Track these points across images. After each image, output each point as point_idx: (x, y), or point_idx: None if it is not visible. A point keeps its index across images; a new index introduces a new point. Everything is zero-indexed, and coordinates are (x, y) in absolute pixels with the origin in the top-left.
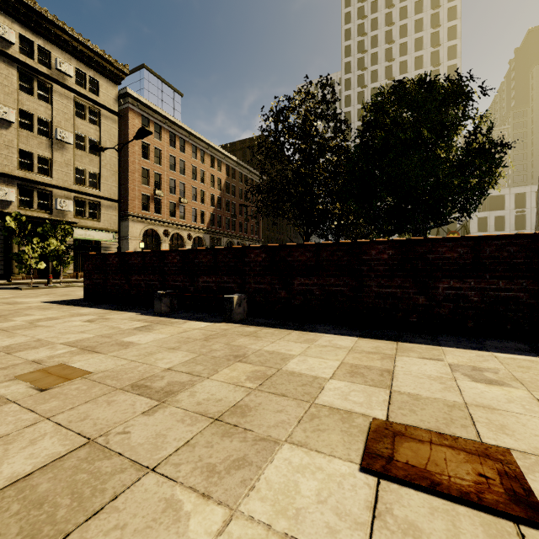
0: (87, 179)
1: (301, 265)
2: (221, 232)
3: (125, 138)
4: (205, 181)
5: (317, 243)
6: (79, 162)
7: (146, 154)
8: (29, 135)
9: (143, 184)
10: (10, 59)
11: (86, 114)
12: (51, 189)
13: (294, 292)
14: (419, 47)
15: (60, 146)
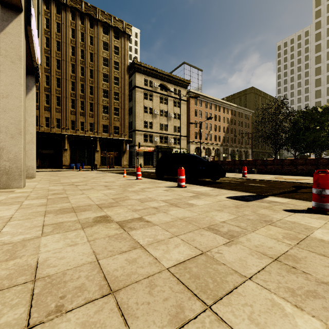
0: (177, 129)
1: (269, 163)
2: (228, 145)
3: (188, 109)
4: (220, 120)
5: (273, 159)
6: (175, 124)
7: (196, 114)
8: (162, 117)
9: (195, 128)
10: (158, 93)
11: (176, 105)
12: (167, 135)
13: (268, 169)
14: None
15: (169, 119)
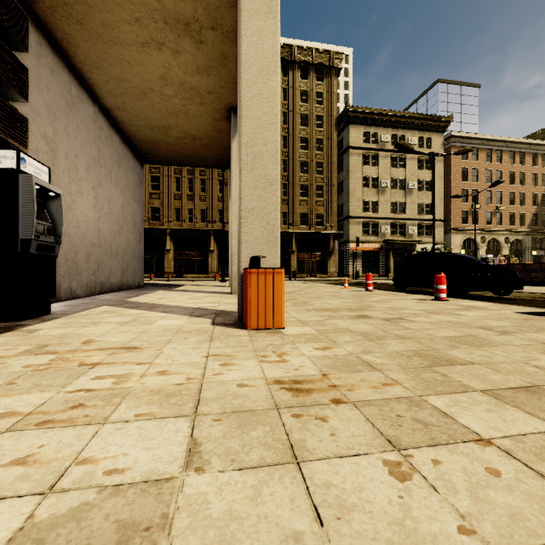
0: (424, 210)
1: None
2: None
3: (448, 170)
4: (524, 182)
5: None
6: (419, 199)
7: (464, 176)
8: (394, 191)
9: (462, 203)
10: (387, 152)
11: (423, 165)
12: (405, 221)
13: None
14: None
15: (409, 192)
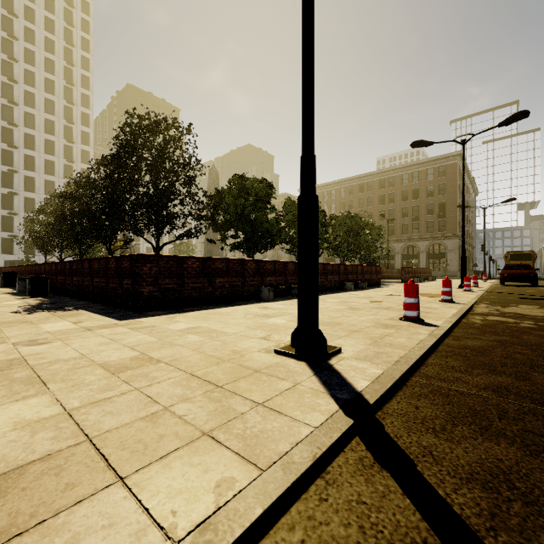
0: None
1: None
2: None
3: None
4: None
5: None
6: None
7: None
8: None
9: None
10: None
11: None
12: None
13: None
14: (51, 29)
15: None
